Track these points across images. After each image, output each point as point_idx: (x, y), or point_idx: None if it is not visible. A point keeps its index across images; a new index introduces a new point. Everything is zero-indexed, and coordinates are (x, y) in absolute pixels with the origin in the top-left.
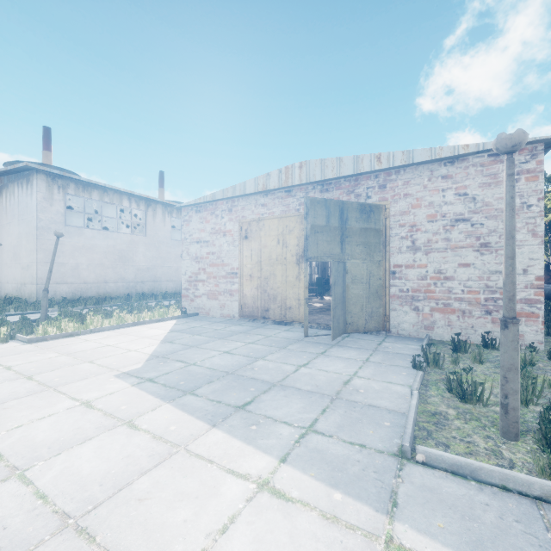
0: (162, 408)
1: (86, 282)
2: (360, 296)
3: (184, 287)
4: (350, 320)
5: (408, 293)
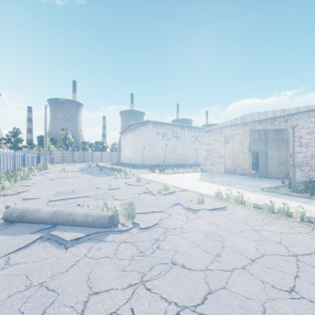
0: (209, 183)
1: (162, 159)
2: (274, 164)
3: (201, 161)
4: (269, 173)
5: (298, 163)
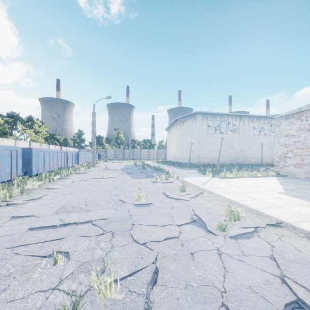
0: None
1: (214, 158)
2: None
3: (275, 161)
4: None
5: None
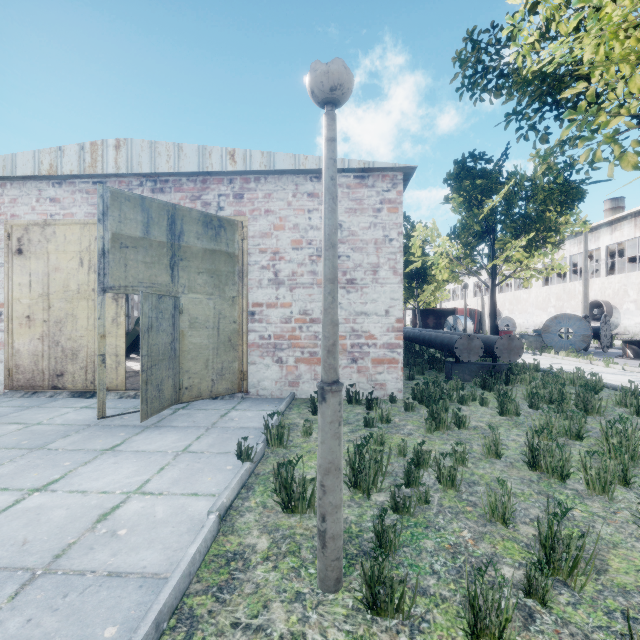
0: None
1: None
2: (204, 347)
3: None
4: (188, 383)
5: (270, 340)
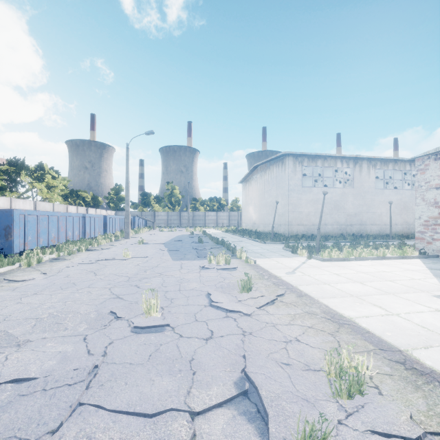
0: None
1: (313, 224)
2: None
3: (418, 231)
4: None
5: None
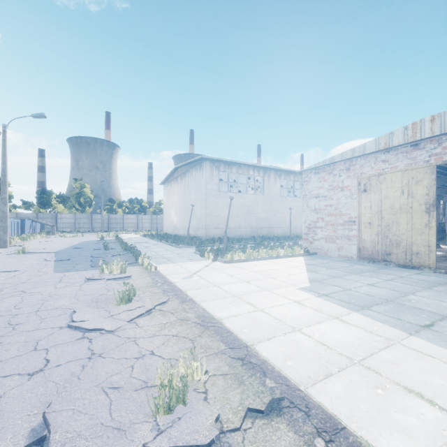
0: (353, 314)
1: (229, 228)
2: None
3: (304, 232)
4: None
5: None
